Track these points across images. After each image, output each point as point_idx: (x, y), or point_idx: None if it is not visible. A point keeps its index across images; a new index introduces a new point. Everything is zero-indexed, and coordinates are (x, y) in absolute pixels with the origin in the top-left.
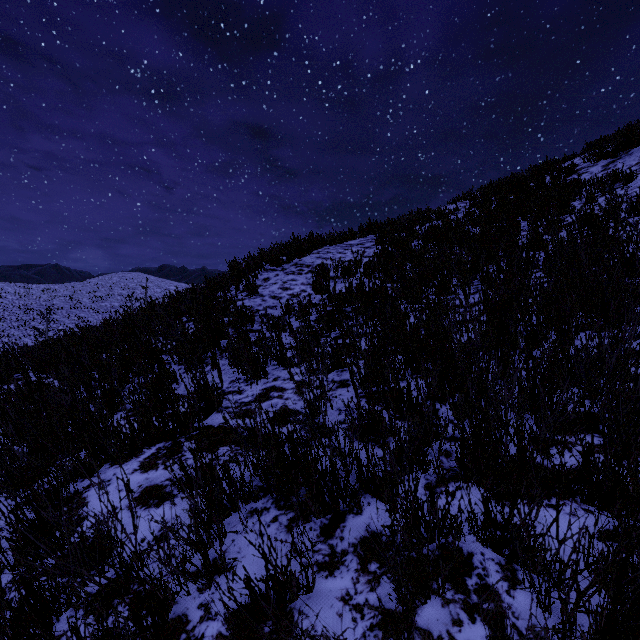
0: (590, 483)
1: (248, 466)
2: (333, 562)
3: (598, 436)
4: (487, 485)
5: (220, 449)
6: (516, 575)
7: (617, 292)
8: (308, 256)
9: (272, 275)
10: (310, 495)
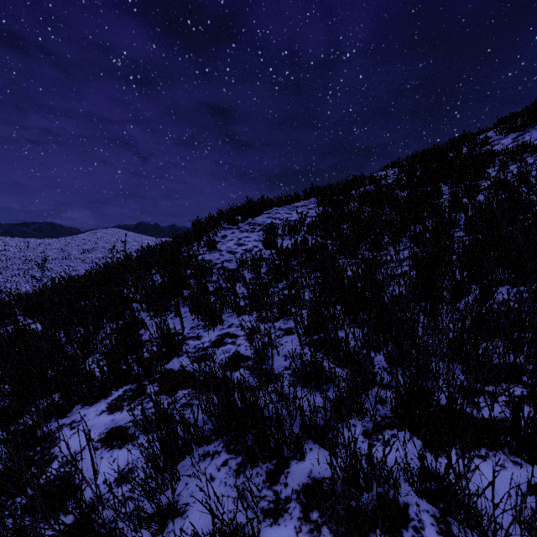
0: (519, 438)
1: (202, 410)
2: (277, 509)
3: (521, 387)
4: (423, 444)
5: (179, 392)
6: (451, 529)
7: (533, 251)
8: (260, 216)
9: (229, 233)
10: (257, 443)
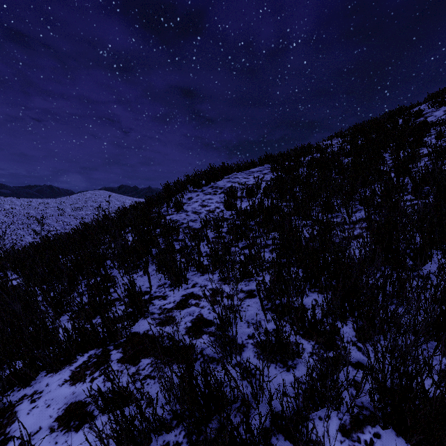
0: None
1: (164, 387)
2: None
3: None
4: None
5: (141, 361)
6: None
7: None
8: (221, 180)
9: (194, 195)
10: (221, 445)
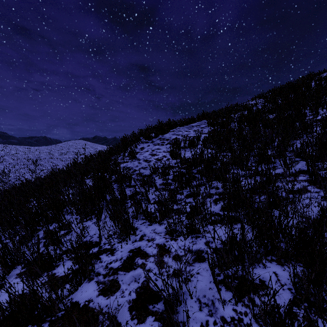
0: None
1: None
2: None
3: None
4: None
5: None
6: None
7: None
8: (167, 133)
9: (145, 145)
10: None
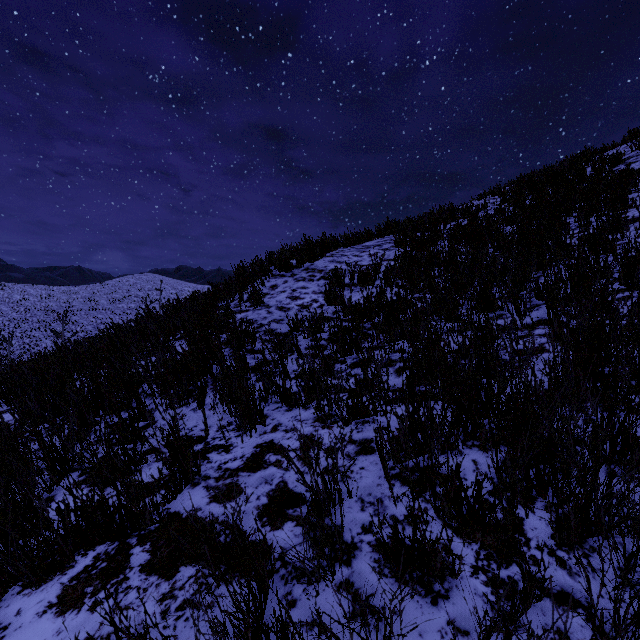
0: None
1: (213, 630)
2: None
3: None
4: None
5: (180, 571)
6: None
7: None
8: (320, 260)
9: (280, 282)
10: None
